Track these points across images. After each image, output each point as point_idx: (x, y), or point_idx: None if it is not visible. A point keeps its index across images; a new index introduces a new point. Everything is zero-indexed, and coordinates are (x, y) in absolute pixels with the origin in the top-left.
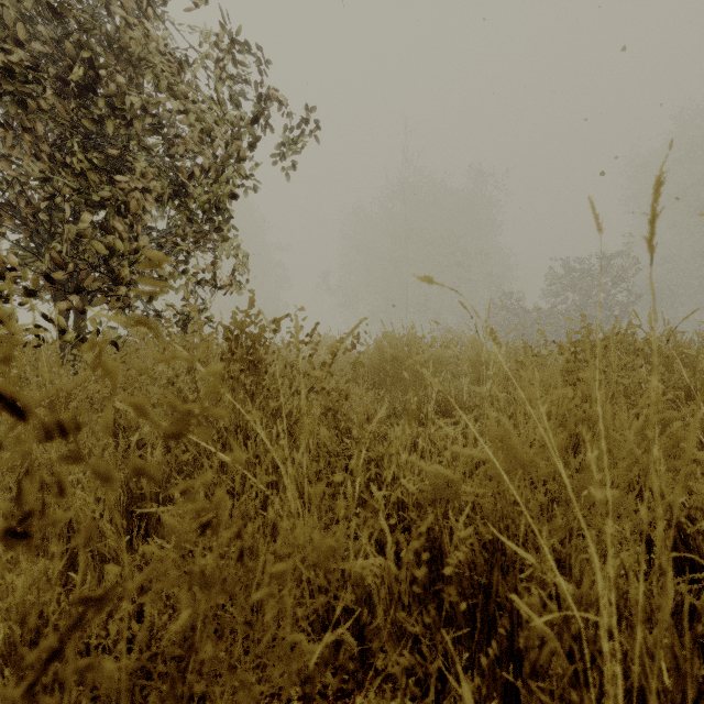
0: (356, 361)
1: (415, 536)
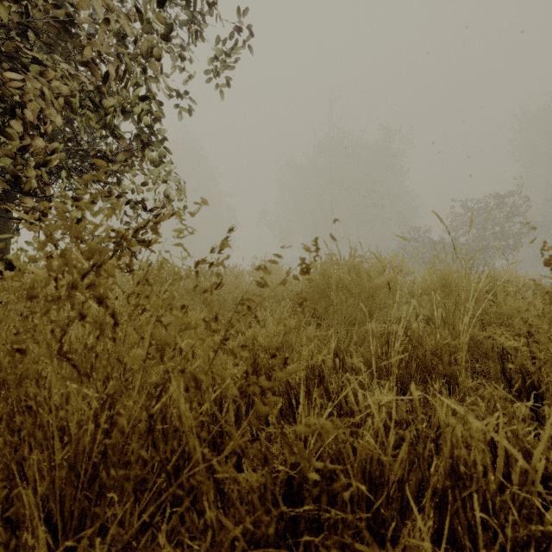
0: (304, 295)
1: None
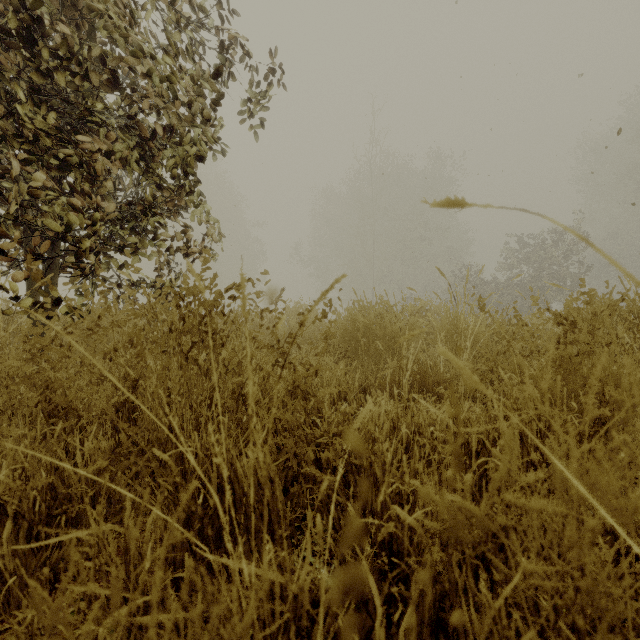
0: (328, 331)
1: (415, 595)
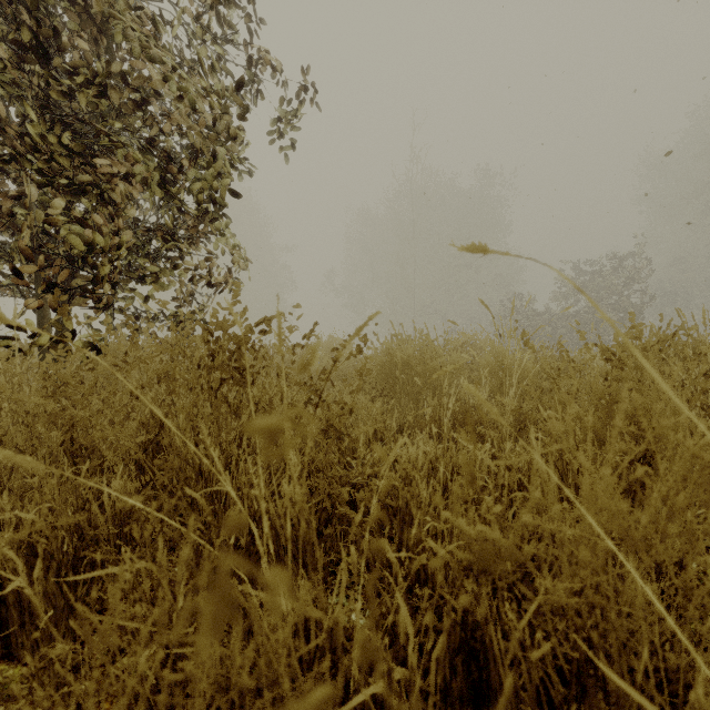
0: (363, 368)
1: (447, 624)
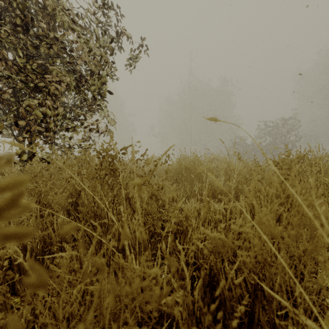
0: (167, 169)
1: (202, 274)
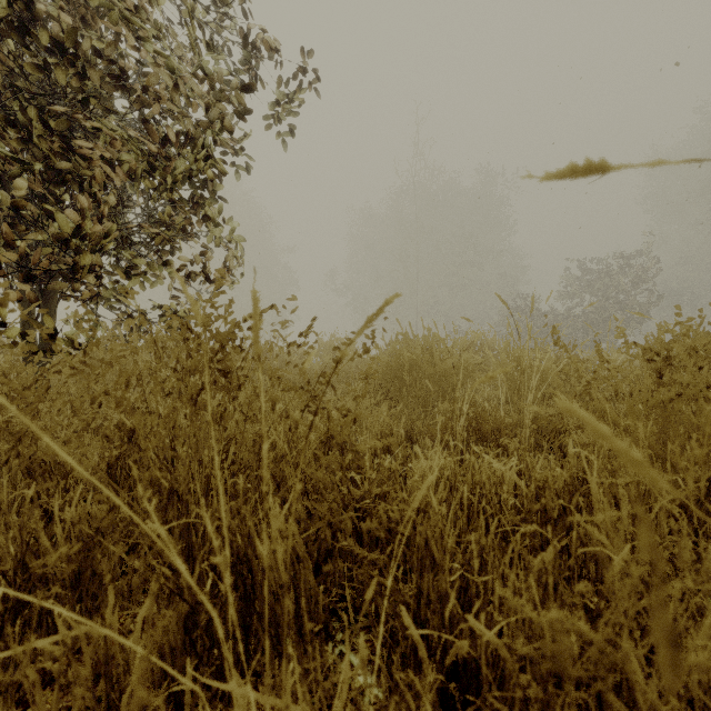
0: (369, 370)
1: None
